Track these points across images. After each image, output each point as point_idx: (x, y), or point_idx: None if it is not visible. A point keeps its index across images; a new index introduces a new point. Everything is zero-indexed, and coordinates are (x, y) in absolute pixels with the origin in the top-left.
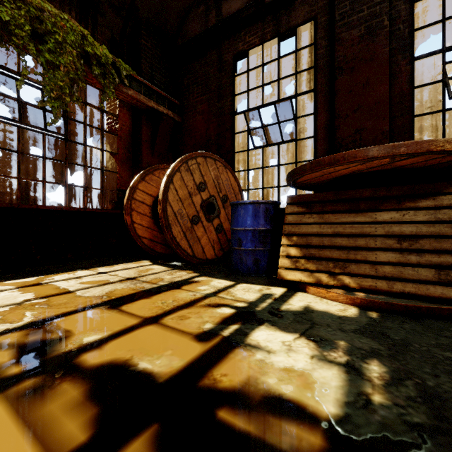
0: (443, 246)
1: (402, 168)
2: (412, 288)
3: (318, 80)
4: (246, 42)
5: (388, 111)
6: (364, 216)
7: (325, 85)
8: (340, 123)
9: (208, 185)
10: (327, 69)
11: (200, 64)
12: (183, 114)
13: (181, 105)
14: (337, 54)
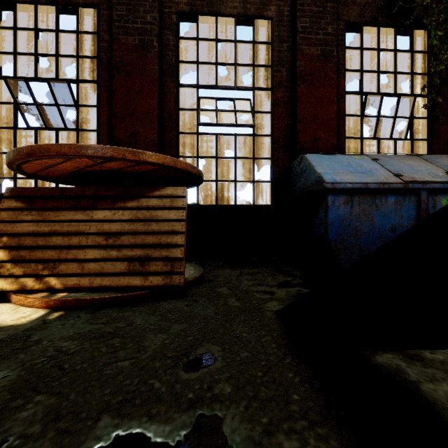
0: (137, 241)
1: (123, 171)
2: (108, 281)
3: (101, 73)
4: None
5: (156, 123)
6: (82, 214)
7: (108, 81)
8: (118, 122)
9: None
10: (110, 65)
11: None
12: None
13: None
14: (115, 53)
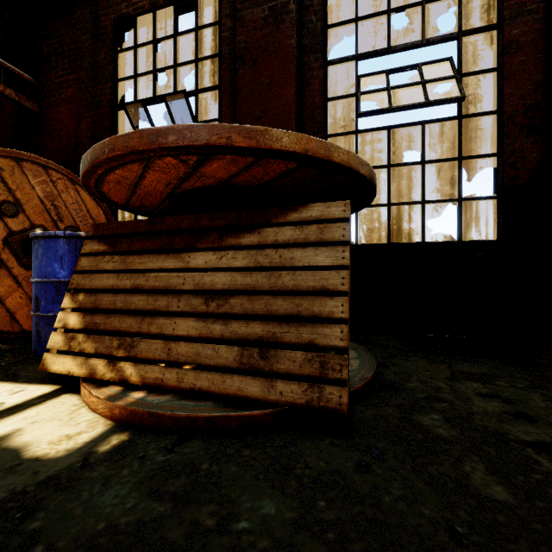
0: (256, 307)
1: (237, 185)
2: (206, 381)
3: (223, 73)
4: (132, 3)
5: (294, 124)
6: (175, 259)
7: (231, 82)
8: None
9: (27, 207)
10: (233, 60)
11: (67, 25)
12: (42, 100)
13: (37, 85)
14: (238, 38)
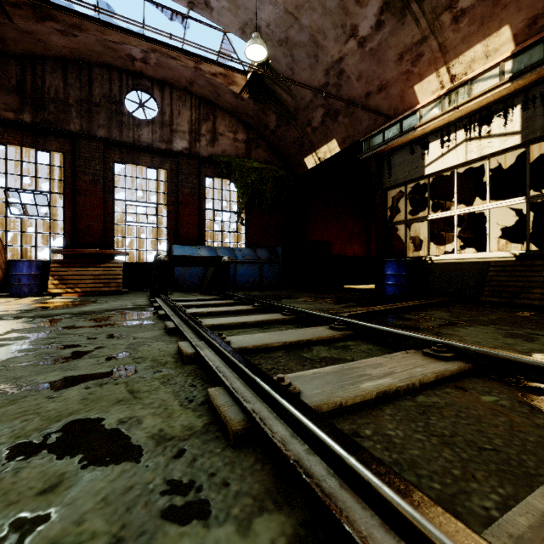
0: (106, 277)
1: (98, 254)
2: (97, 289)
3: (66, 190)
4: (6, 138)
5: (102, 221)
6: (84, 269)
7: (71, 195)
8: (79, 220)
9: None
10: (72, 186)
11: None
12: None
13: None
14: (77, 184)
